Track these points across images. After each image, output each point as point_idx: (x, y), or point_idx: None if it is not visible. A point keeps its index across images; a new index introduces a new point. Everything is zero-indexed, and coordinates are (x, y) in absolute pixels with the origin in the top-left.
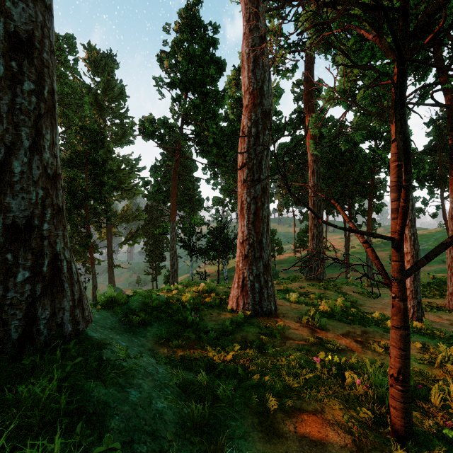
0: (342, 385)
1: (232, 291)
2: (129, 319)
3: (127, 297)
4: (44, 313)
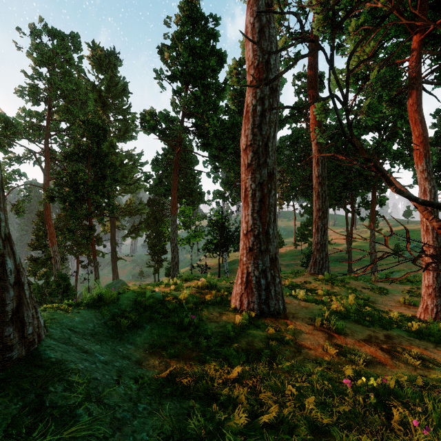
0: (389, 424)
1: (235, 288)
2: (116, 321)
3: (116, 295)
4: None
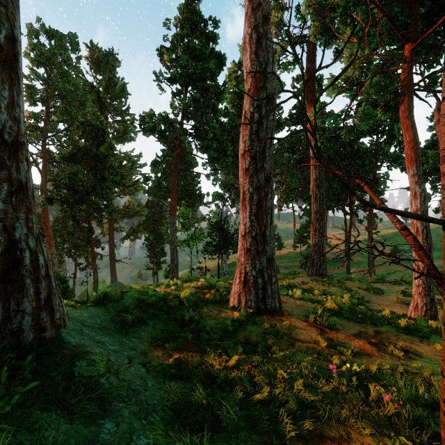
0: (366, 401)
1: (233, 287)
2: (121, 317)
3: (121, 293)
4: None
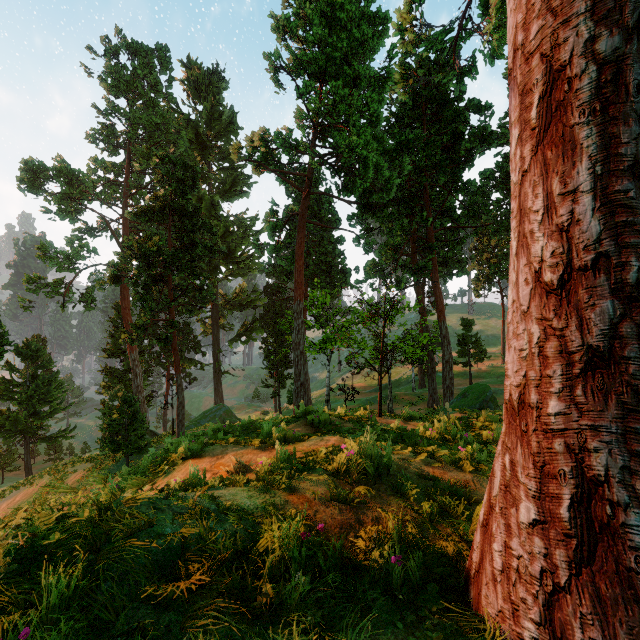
0: None
1: (499, 536)
2: None
3: None
4: None
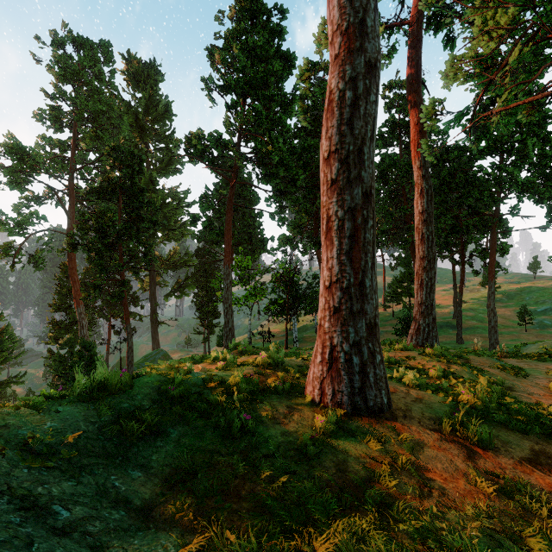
0: None
1: (312, 369)
2: (121, 425)
3: (129, 379)
4: None
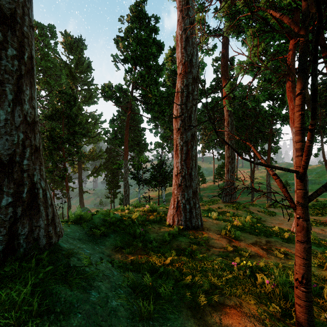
0: (254, 284)
1: (169, 211)
2: (92, 232)
3: (91, 215)
4: (23, 230)
